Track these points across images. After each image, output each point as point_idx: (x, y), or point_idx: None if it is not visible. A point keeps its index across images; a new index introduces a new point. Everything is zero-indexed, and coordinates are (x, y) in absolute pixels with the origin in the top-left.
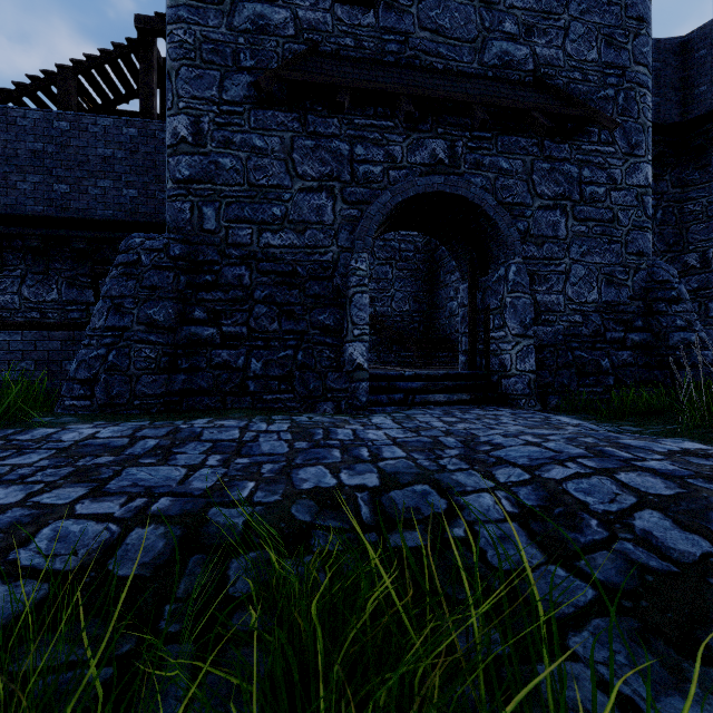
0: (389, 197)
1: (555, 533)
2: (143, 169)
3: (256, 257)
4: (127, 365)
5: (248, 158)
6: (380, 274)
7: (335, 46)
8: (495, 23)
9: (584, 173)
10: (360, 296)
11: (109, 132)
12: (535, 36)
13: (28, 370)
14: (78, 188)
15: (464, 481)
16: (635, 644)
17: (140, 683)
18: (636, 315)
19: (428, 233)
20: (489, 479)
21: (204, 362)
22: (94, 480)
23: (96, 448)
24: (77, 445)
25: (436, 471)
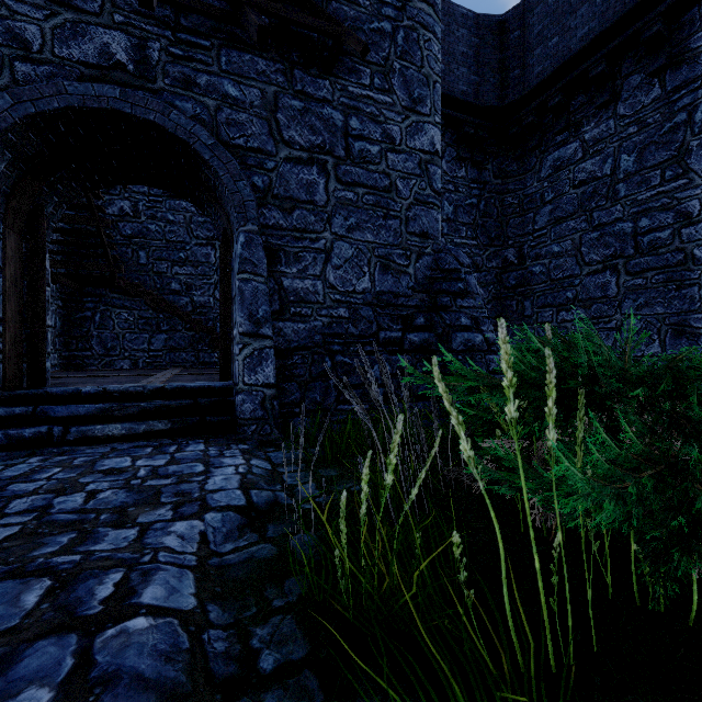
0: (8, 103)
1: None
2: None
3: None
4: None
5: None
6: (199, 256)
7: None
8: None
9: (352, 122)
10: None
11: None
12: None
13: None
14: None
15: None
16: None
17: None
18: (419, 311)
19: (176, 192)
20: None
21: None
22: None
23: None
24: None
25: None
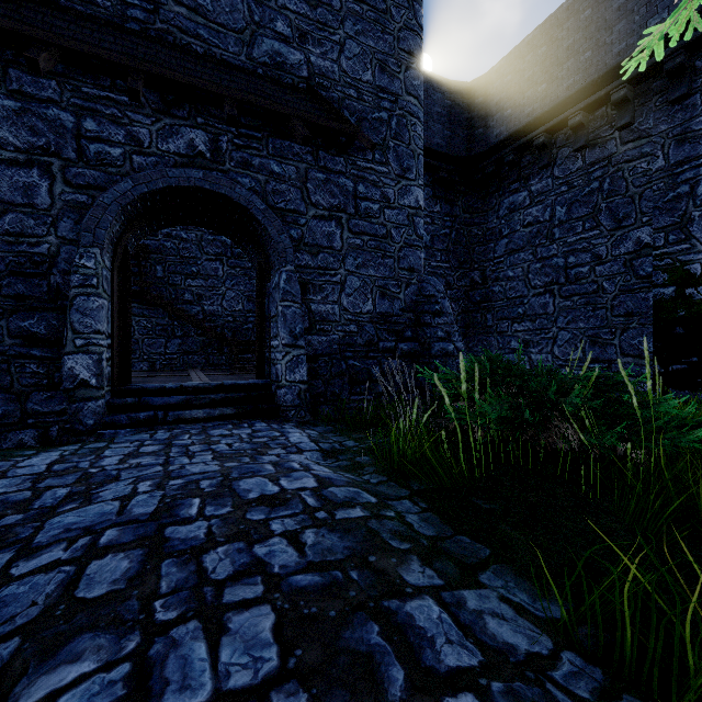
0: (130, 186)
1: None
2: None
3: None
4: None
5: None
6: (209, 270)
7: None
8: (266, 20)
9: (359, 188)
10: (85, 299)
11: None
12: (310, 43)
13: None
14: None
15: None
16: None
17: None
18: (407, 326)
19: (219, 231)
20: None
21: None
22: None
23: None
24: None
25: None
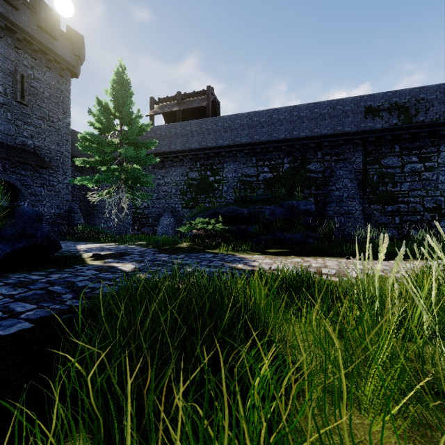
0: None
1: None
2: None
3: None
4: None
5: None
6: None
7: None
8: (20, 132)
9: (50, 178)
10: None
11: None
12: (34, 138)
13: None
14: None
15: None
16: None
17: None
18: (66, 216)
19: None
20: None
21: None
22: None
23: None
24: None
25: None
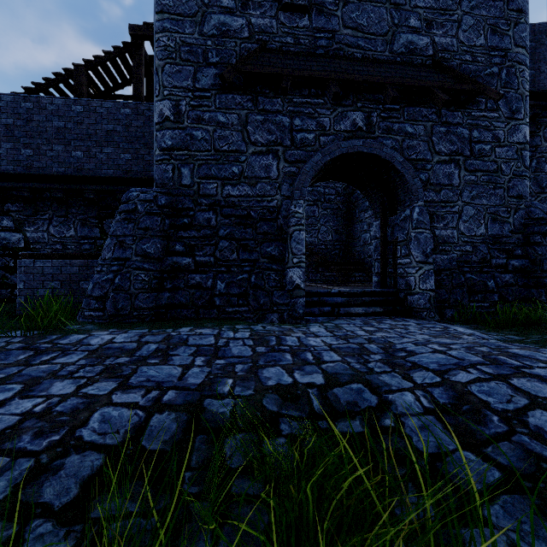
0: (320, 157)
1: (464, 425)
2: (135, 139)
3: (220, 205)
4: (128, 286)
5: (214, 131)
6: (309, 213)
7: (279, 43)
8: (402, 20)
9: (473, 134)
10: (298, 233)
11: (111, 112)
12: (434, 28)
13: (56, 288)
14: (89, 154)
15: (389, 382)
16: (537, 517)
17: (179, 530)
18: (516, 246)
19: (348, 182)
20: (408, 380)
21: (183, 283)
22: (119, 376)
23: (115, 350)
24: (101, 348)
25: (366, 373)
